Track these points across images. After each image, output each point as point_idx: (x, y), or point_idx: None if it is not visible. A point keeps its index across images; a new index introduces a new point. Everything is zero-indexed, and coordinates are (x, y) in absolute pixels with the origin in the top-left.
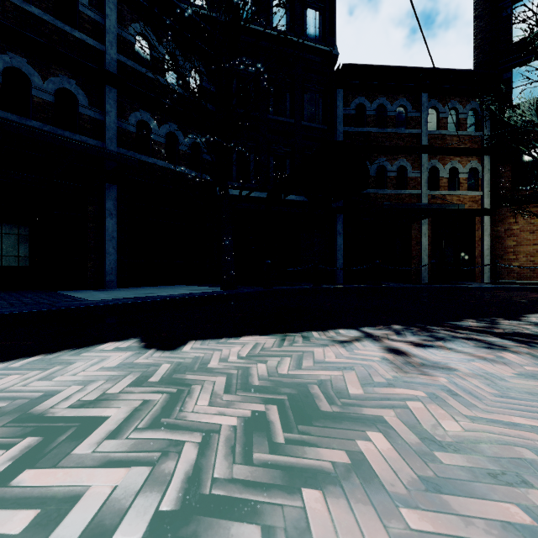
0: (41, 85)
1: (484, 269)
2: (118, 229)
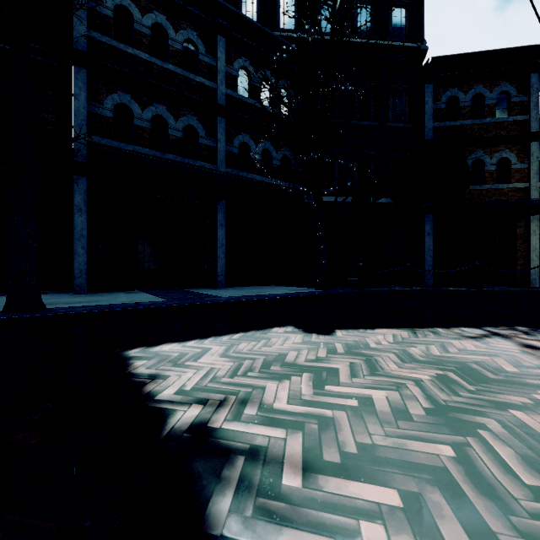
0: (174, 125)
1: None
2: (226, 237)
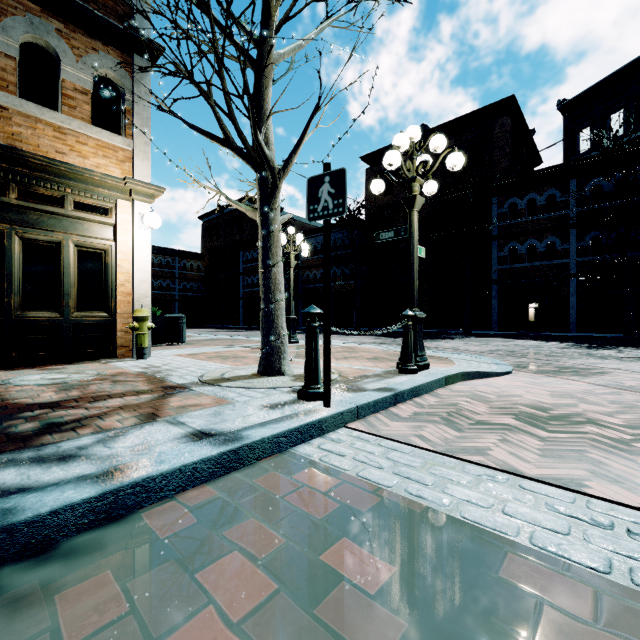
0: (540, 246)
1: None
2: (578, 302)
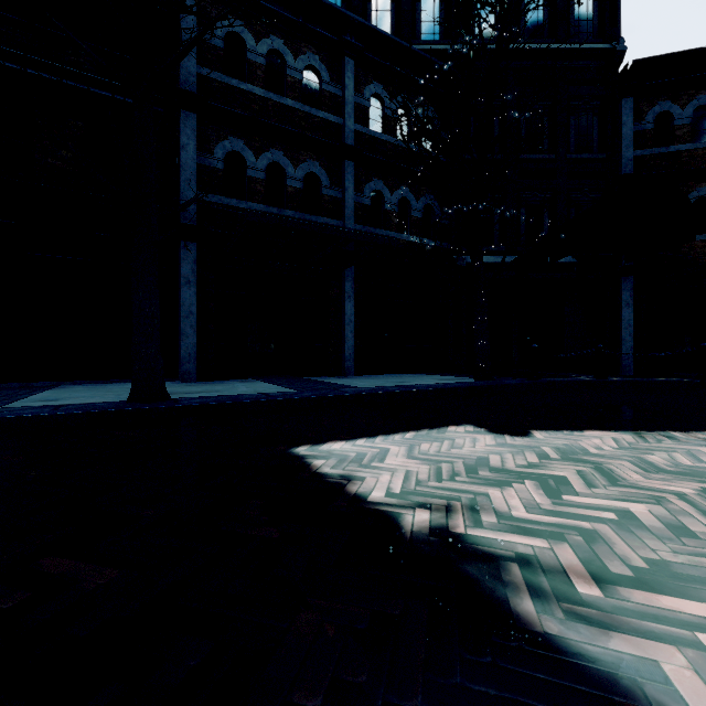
0: (293, 174)
1: None
2: (354, 312)
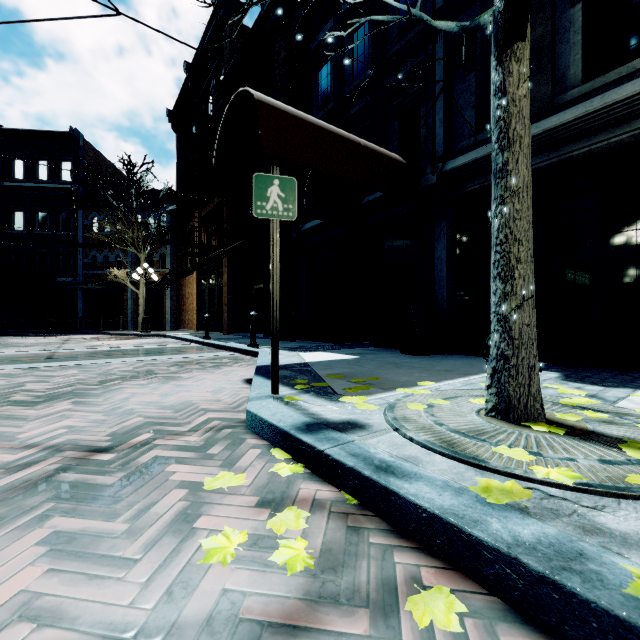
0: None
1: (167, 321)
2: None
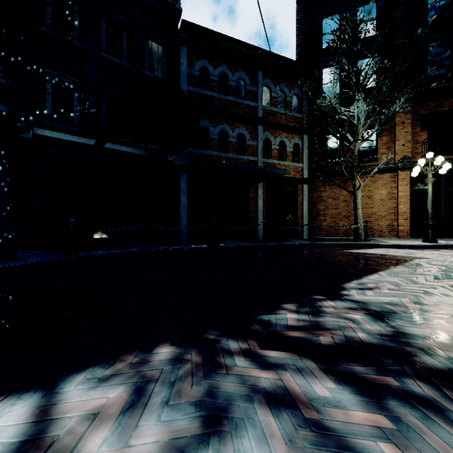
0: None
1: (304, 228)
2: None
